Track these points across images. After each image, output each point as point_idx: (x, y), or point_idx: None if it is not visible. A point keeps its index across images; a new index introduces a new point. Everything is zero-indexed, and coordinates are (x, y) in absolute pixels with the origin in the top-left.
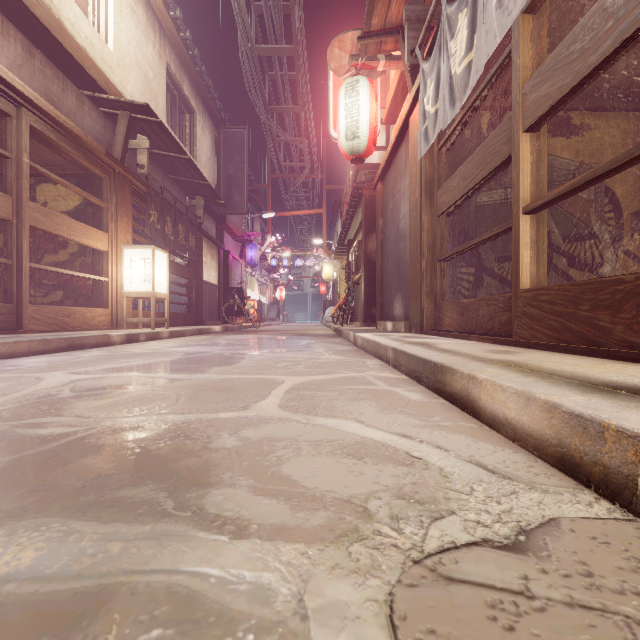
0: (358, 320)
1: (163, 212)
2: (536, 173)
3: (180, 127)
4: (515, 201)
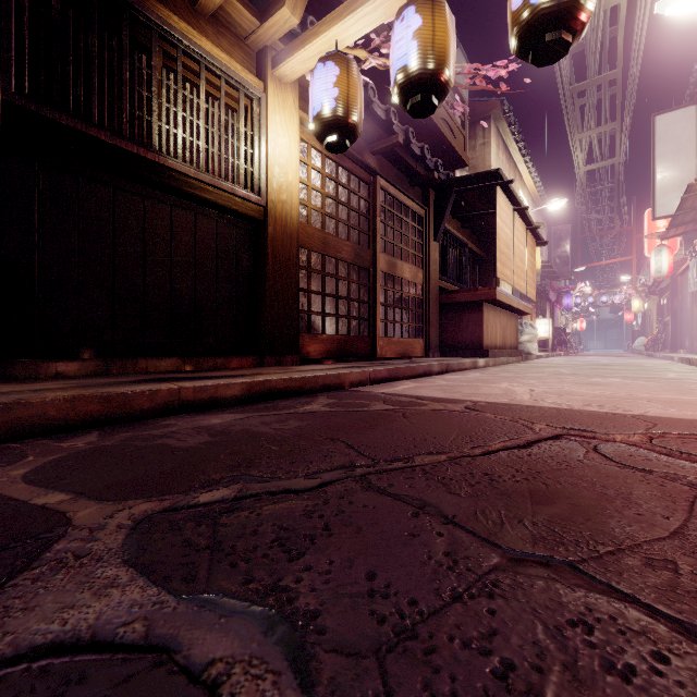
0: (668, 349)
1: (540, 297)
2: None
3: None
4: None
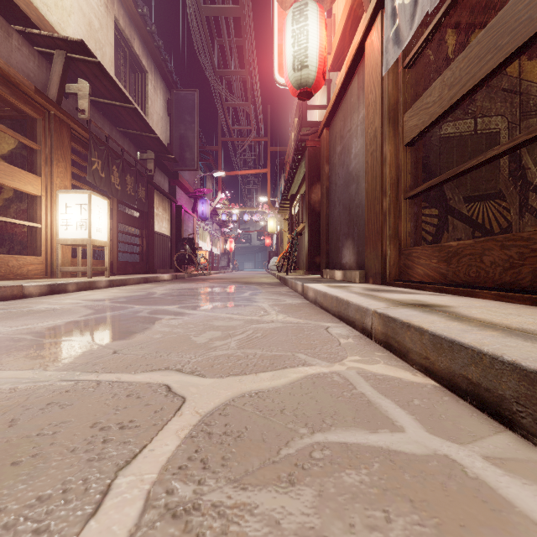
0: (300, 268)
1: (108, 161)
2: None
3: (131, 84)
4: None
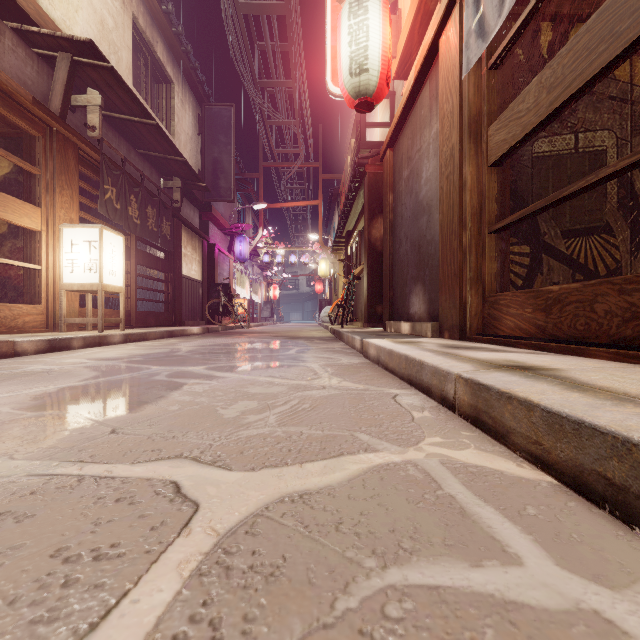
0: (358, 320)
1: (125, 189)
2: None
3: (154, 97)
4: None
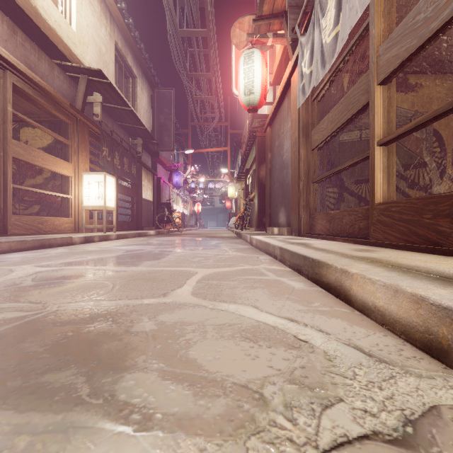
0: (253, 226)
1: (112, 148)
2: (387, 115)
3: (125, 88)
4: (371, 136)
